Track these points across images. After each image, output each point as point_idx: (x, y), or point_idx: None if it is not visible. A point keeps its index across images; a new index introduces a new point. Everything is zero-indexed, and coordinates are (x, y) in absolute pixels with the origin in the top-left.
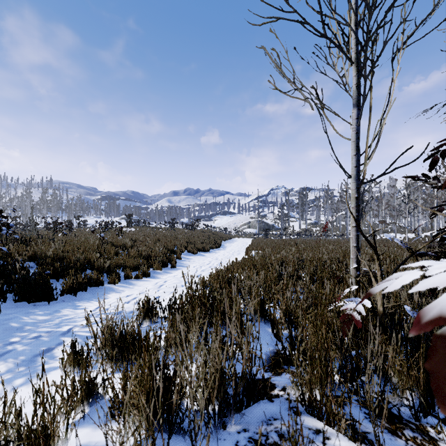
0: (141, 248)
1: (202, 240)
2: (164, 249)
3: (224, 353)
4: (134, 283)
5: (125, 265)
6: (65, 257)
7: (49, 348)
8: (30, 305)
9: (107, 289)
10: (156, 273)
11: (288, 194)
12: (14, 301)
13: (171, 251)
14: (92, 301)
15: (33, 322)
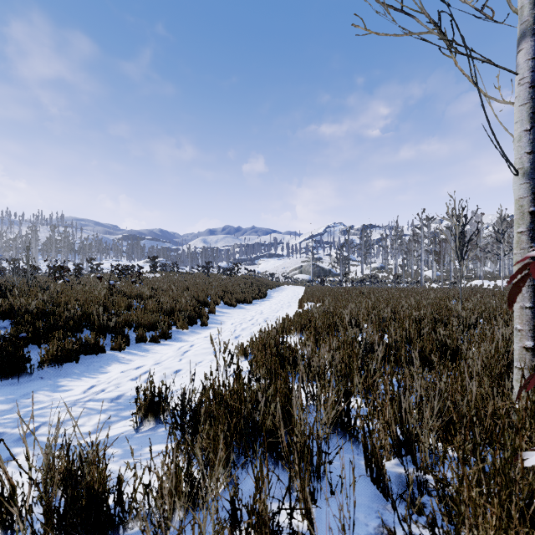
0: (163, 299)
1: (243, 288)
2: (193, 301)
3: None
4: (148, 348)
5: (139, 323)
6: (55, 313)
7: None
8: None
9: (109, 358)
10: (180, 333)
11: (348, 232)
12: None
13: (202, 304)
14: (83, 377)
15: None
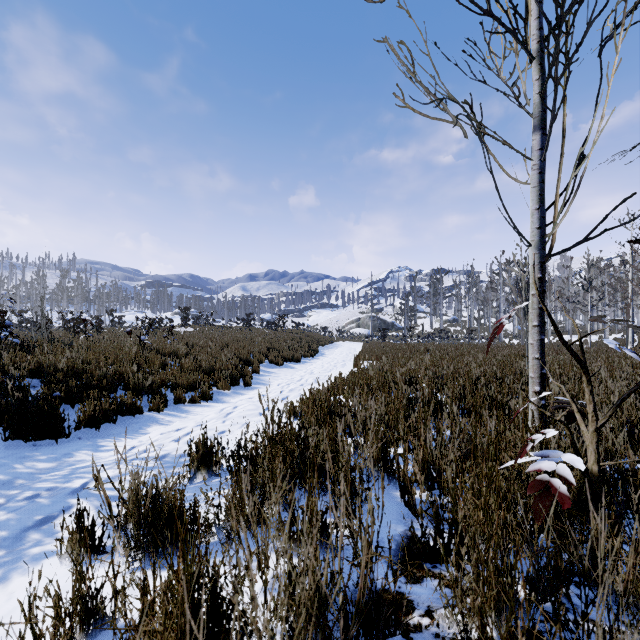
0: (201, 357)
1: (290, 344)
2: (235, 359)
3: (325, 566)
4: (188, 410)
5: (176, 382)
6: (85, 371)
7: (48, 517)
8: (27, 445)
9: (147, 419)
10: (222, 394)
11: (414, 278)
12: (4, 439)
13: (244, 362)
14: (123, 438)
15: (28, 472)
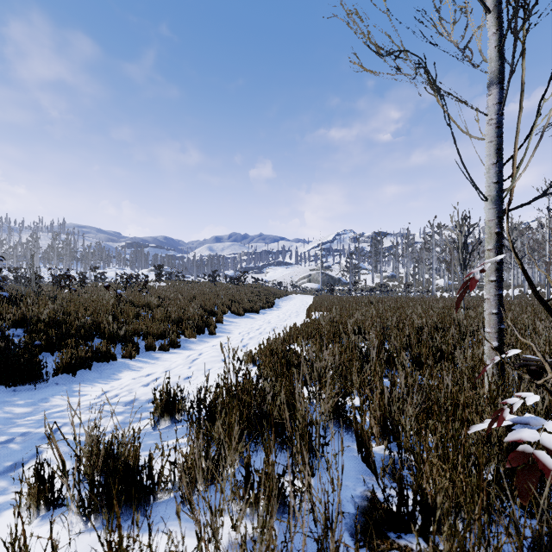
0: (170, 309)
1: (250, 297)
2: (201, 310)
3: None
4: (157, 356)
5: (147, 331)
6: (65, 321)
7: (17, 464)
8: (8, 390)
9: (120, 366)
10: (188, 342)
11: (358, 239)
12: None
13: (209, 313)
14: (96, 383)
15: (5, 417)
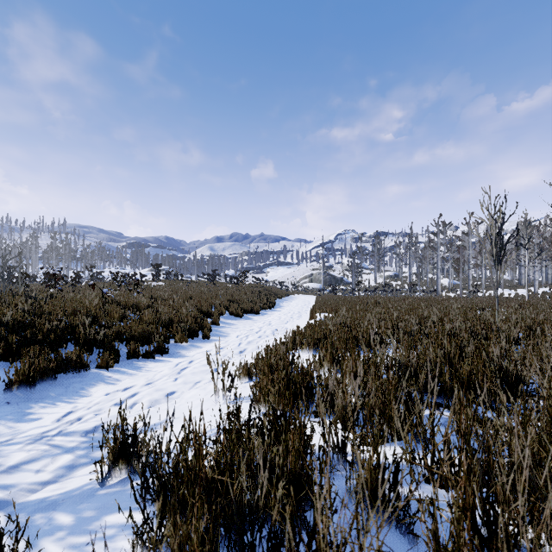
0: (161, 310)
1: (250, 297)
2: (195, 311)
3: None
4: (140, 365)
5: (132, 336)
6: (36, 325)
7: None
8: None
9: (93, 378)
10: (179, 348)
11: (360, 238)
12: None
13: (205, 314)
14: (58, 402)
15: None
